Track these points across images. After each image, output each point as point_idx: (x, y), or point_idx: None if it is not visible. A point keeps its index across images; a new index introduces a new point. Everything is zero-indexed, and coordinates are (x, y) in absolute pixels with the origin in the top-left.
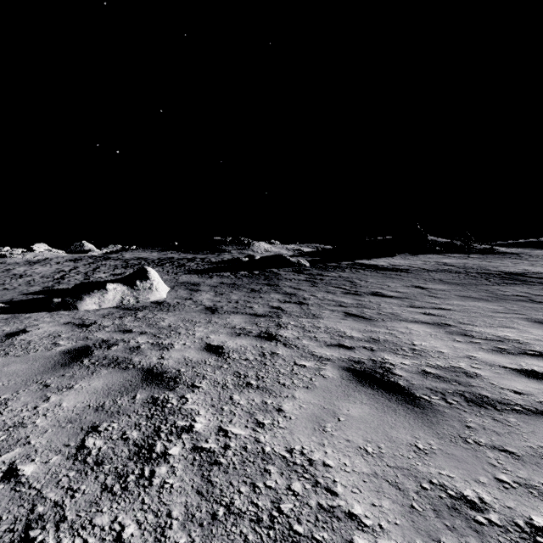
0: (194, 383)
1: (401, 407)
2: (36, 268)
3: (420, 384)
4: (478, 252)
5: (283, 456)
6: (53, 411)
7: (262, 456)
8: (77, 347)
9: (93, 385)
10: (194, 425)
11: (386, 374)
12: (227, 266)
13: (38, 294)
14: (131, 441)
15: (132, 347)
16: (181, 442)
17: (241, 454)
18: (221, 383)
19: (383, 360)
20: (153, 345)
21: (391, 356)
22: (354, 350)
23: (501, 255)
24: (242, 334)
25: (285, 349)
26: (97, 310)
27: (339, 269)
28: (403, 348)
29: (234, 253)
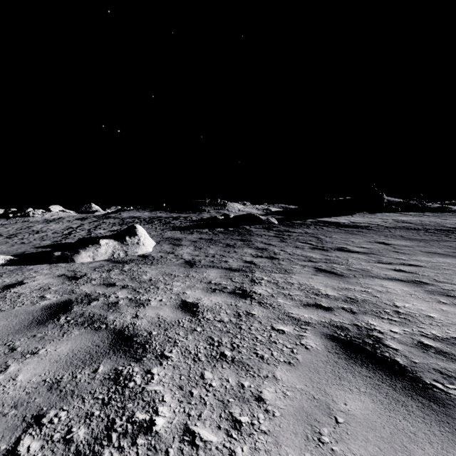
0: (164, 352)
1: (413, 402)
2: (50, 225)
3: (424, 363)
4: (433, 210)
5: None
6: (4, 388)
7: None
8: (60, 301)
9: (59, 350)
10: (155, 420)
11: (377, 346)
12: (206, 224)
13: (46, 248)
14: (74, 446)
15: (111, 303)
16: (134, 452)
17: None
18: (192, 352)
19: (369, 325)
20: (130, 301)
21: (376, 321)
22: (333, 312)
23: (455, 213)
24: (217, 290)
25: (260, 309)
26: (91, 263)
27: (305, 226)
28: (386, 310)
29: (212, 212)
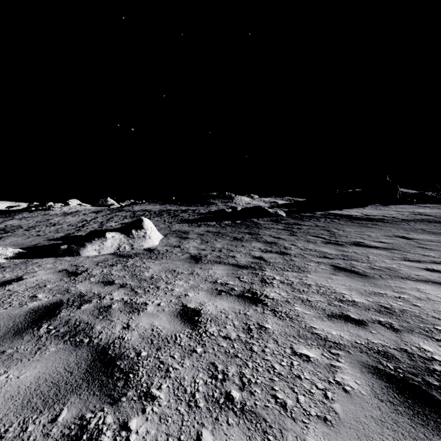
0: (150, 388)
1: None
2: (67, 218)
3: None
4: None
5: None
6: None
7: None
8: (50, 303)
9: (22, 378)
10: None
11: None
12: (213, 216)
13: (58, 240)
14: None
15: (103, 306)
16: None
17: None
18: (187, 390)
19: (423, 352)
20: (125, 305)
21: (431, 345)
22: (368, 328)
23: None
24: (223, 292)
25: (275, 321)
26: (96, 257)
27: (314, 219)
28: (437, 327)
29: (220, 205)
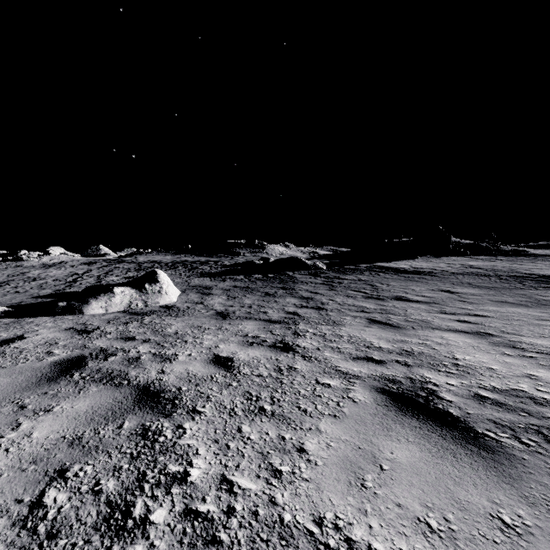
0: (196, 407)
1: (462, 450)
2: (50, 271)
3: (478, 414)
4: (507, 254)
5: (310, 531)
6: (19, 445)
7: (280, 531)
8: (71, 357)
9: (76, 407)
10: (190, 472)
11: (431, 398)
12: (241, 269)
13: (47, 298)
14: (104, 497)
15: (131, 358)
16: (169, 500)
17: (250, 525)
18: (228, 407)
19: (424, 378)
20: (154, 356)
21: (432, 374)
22: (385, 365)
23: (531, 257)
24: (255, 344)
25: (304, 363)
26: (103, 315)
27: (358, 272)
28: (444, 363)
29: (248, 256)
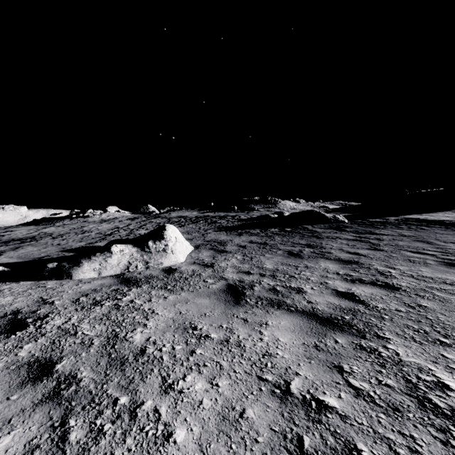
0: None
1: None
2: (101, 225)
3: None
4: None
5: None
6: None
7: None
8: None
9: None
10: None
11: None
12: (256, 223)
13: (71, 252)
14: None
15: None
16: None
17: None
18: None
19: None
20: None
21: None
22: None
23: None
24: None
25: None
26: (90, 282)
27: (391, 225)
28: None
29: (262, 211)
